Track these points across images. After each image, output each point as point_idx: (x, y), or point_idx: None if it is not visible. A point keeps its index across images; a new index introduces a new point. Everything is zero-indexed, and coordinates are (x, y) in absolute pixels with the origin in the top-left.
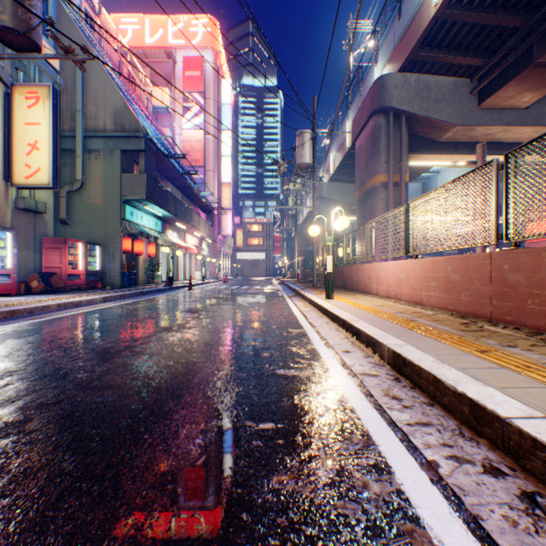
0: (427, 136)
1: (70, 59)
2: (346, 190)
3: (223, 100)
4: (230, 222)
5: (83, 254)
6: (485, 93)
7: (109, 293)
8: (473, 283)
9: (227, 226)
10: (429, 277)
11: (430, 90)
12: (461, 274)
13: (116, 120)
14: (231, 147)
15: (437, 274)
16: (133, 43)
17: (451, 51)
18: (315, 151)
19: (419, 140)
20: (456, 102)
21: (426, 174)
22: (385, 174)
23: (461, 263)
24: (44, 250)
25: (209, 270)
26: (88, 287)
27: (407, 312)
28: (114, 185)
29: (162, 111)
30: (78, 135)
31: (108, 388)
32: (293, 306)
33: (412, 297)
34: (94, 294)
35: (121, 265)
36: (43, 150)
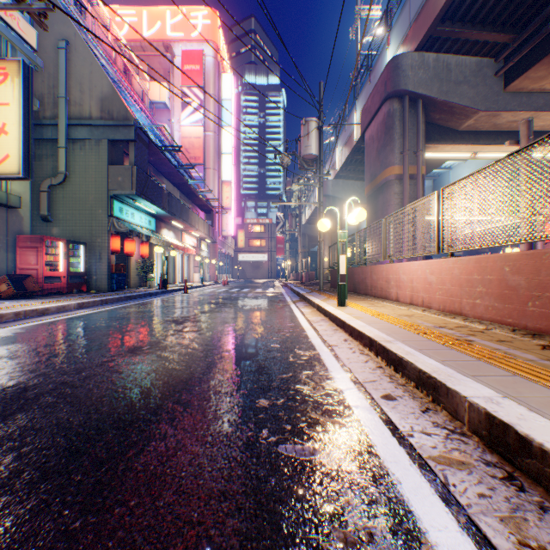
0: (446, 123)
1: (23, 9)
2: (353, 188)
3: (224, 95)
4: (231, 222)
5: (64, 254)
6: (512, 74)
7: (89, 297)
8: None
9: (228, 226)
10: (474, 281)
11: (450, 71)
12: (529, 276)
13: (103, 107)
14: (232, 144)
15: (486, 276)
16: (130, 35)
17: (476, 26)
18: (321, 142)
19: (436, 128)
20: (480, 85)
21: (437, 170)
22: (399, 165)
23: (529, 261)
24: (19, 249)
25: (209, 271)
26: (70, 290)
27: (450, 326)
28: (101, 178)
29: (160, 106)
30: (61, 123)
31: None
32: (298, 314)
33: (447, 305)
34: (69, 300)
35: (108, 267)
36: (12, 134)
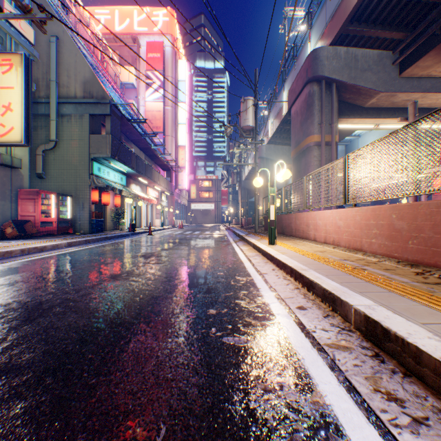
0: (354, 102)
1: (29, 18)
2: (282, 151)
3: (180, 77)
4: (185, 178)
5: (55, 204)
6: (406, 63)
7: (76, 238)
8: (424, 231)
9: (183, 182)
10: (371, 225)
11: (357, 61)
12: (409, 222)
13: (85, 89)
14: (186, 116)
15: (379, 222)
16: (105, 30)
17: (377, 26)
18: (256, 116)
19: (347, 105)
20: (380, 72)
21: (349, 137)
22: (318, 135)
23: (409, 211)
24: (20, 200)
25: (168, 218)
26: (60, 232)
27: (351, 259)
28: (84, 145)
29: (129, 86)
30: (52, 101)
31: (3, 373)
32: (238, 251)
33: (351, 243)
34: (61, 240)
35: (89, 214)
36: (16, 111)
